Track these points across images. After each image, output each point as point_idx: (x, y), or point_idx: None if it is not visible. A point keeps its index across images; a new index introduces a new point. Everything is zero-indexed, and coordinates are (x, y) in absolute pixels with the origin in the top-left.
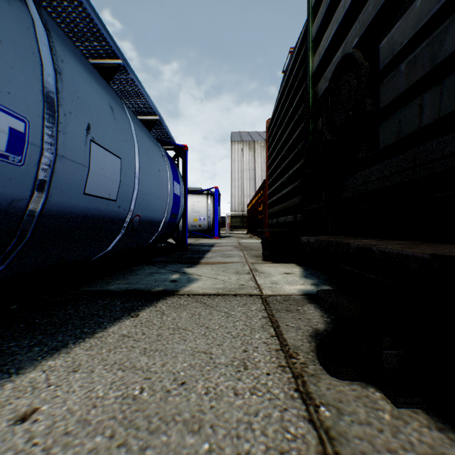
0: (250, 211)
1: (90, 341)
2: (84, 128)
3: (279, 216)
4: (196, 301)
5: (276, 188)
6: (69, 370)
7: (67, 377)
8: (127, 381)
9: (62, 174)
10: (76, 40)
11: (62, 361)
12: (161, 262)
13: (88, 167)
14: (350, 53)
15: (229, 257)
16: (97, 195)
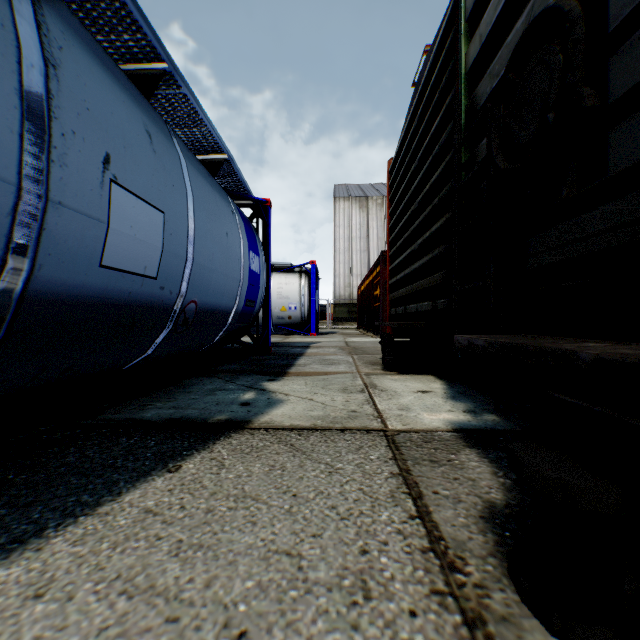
0: (362, 297)
1: (86, 523)
2: (98, 159)
3: (408, 303)
4: (279, 440)
5: (403, 260)
6: (27, 594)
7: (18, 613)
8: (131, 626)
9: (60, 233)
10: (96, 31)
11: (21, 570)
12: (229, 372)
13: (106, 223)
14: (551, 6)
15: (331, 365)
16: (123, 269)
